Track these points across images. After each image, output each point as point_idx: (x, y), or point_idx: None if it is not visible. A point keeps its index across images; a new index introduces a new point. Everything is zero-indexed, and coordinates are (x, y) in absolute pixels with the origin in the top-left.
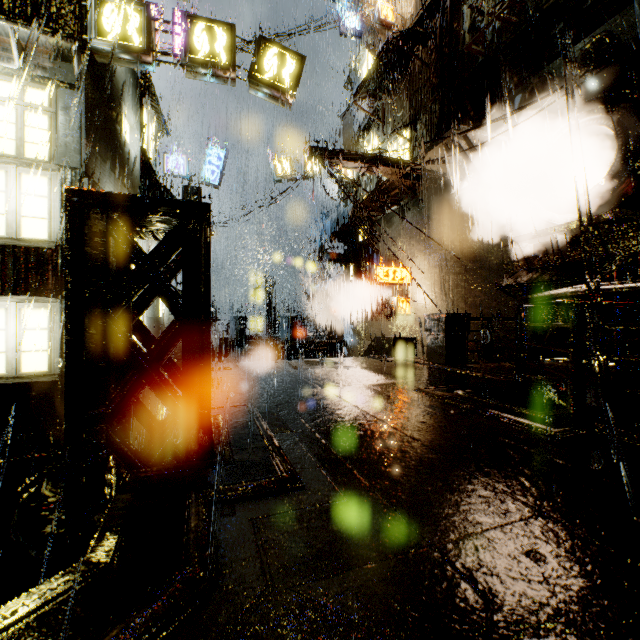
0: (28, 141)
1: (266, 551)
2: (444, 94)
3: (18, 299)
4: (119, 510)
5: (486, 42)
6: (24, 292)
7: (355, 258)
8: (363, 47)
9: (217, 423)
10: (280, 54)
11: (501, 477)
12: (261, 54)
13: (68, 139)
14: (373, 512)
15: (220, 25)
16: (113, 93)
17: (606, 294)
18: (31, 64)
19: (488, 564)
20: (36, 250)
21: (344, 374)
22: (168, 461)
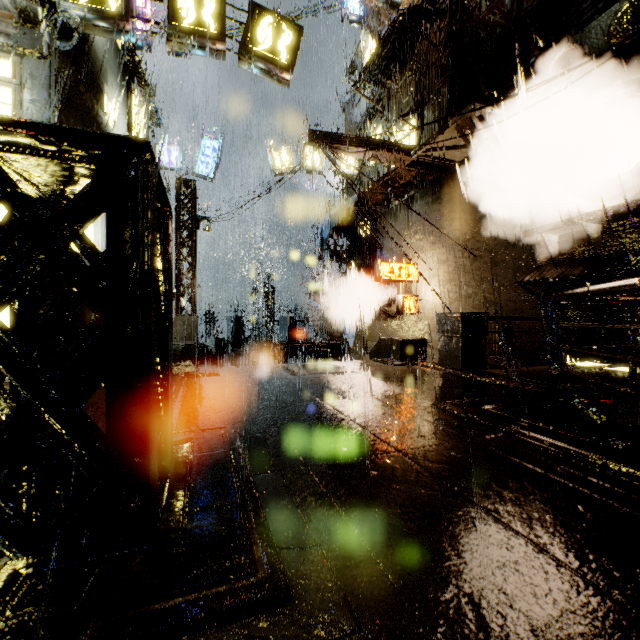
0: None
1: None
2: (454, 75)
3: None
4: None
5: (505, 10)
6: None
7: (357, 255)
8: (366, 33)
9: (180, 458)
10: (275, 24)
11: (605, 569)
12: (254, 23)
13: (35, 115)
14: None
15: None
16: (92, 70)
17: None
18: None
19: None
20: None
21: (347, 382)
22: None
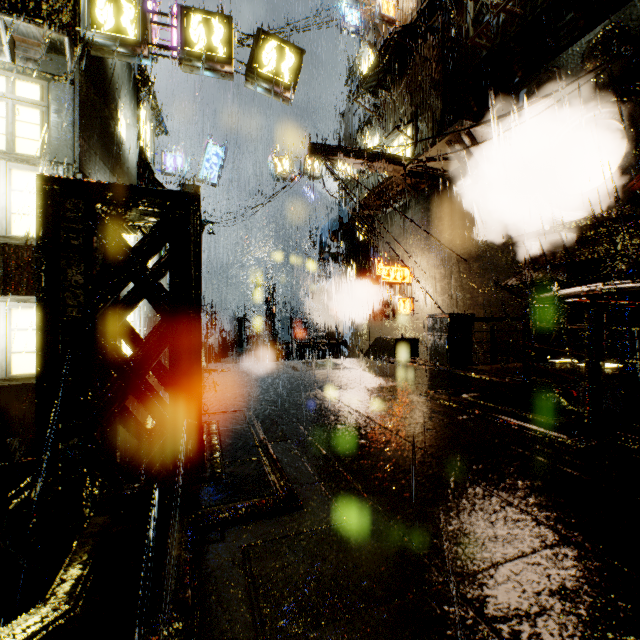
0: (19, 136)
1: (257, 589)
2: (446, 90)
3: (8, 299)
4: (92, 537)
5: (490, 35)
6: (14, 291)
7: (355, 257)
8: (364, 44)
9: (210, 431)
10: (279, 47)
11: (519, 494)
12: (259, 47)
13: (60, 134)
14: (379, 538)
15: (217, 17)
16: (108, 88)
17: (625, 293)
18: (22, 57)
19: (515, 606)
20: (27, 248)
21: (345, 376)
22: (158, 471)
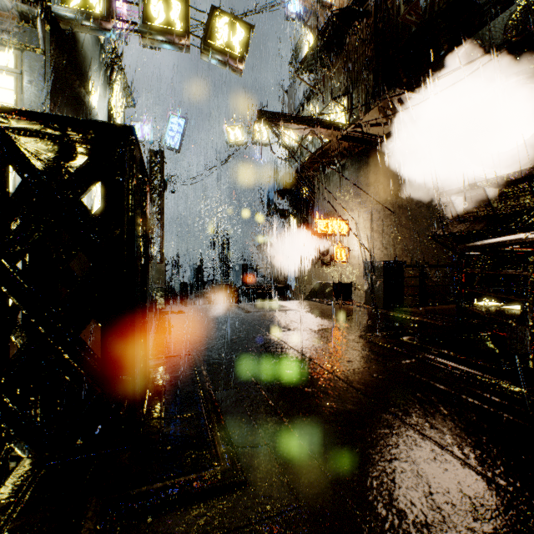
0: None
1: None
2: (378, 65)
3: None
4: None
5: (419, 12)
6: None
7: (298, 213)
8: (305, 29)
9: (155, 378)
10: (231, 23)
11: (492, 462)
12: (213, 23)
13: (33, 99)
14: None
15: None
16: (79, 61)
17: None
18: None
19: None
20: None
21: (290, 318)
22: None
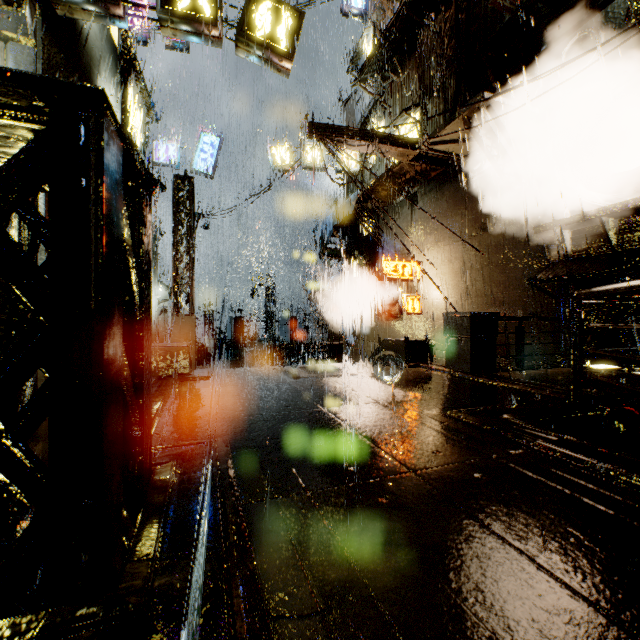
0: None
1: None
2: (460, 66)
3: None
4: None
5: None
6: None
7: (359, 254)
8: (368, 26)
9: (158, 482)
10: (274, 9)
11: None
12: (252, 8)
13: None
14: None
15: None
16: (84, 60)
17: None
18: None
19: None
20: None
21: (350, 386)
22: None
